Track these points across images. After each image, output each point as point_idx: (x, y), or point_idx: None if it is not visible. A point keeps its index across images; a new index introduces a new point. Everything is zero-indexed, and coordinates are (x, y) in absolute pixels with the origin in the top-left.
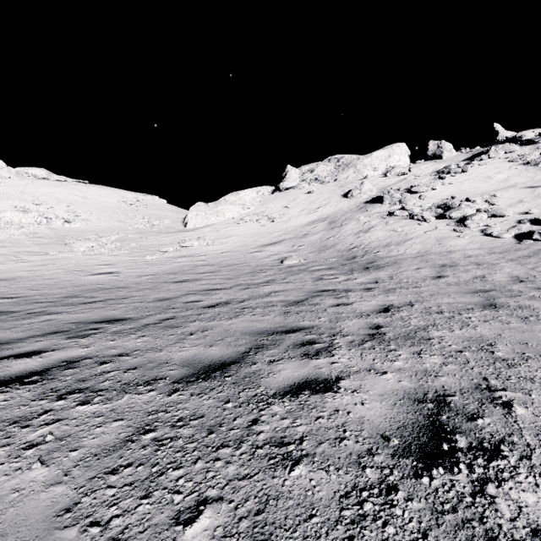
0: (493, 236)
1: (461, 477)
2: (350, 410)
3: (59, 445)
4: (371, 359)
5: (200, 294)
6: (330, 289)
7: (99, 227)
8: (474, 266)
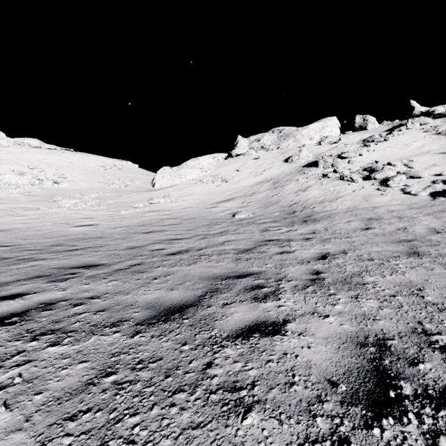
0: (411, 194)
1: (411, 428)
2: (297, 353)
3: (25, 388)
4: (314, 303)
5: (165, 243)
6: (275, 239)
7: (82, 187)
8: (397, 219)
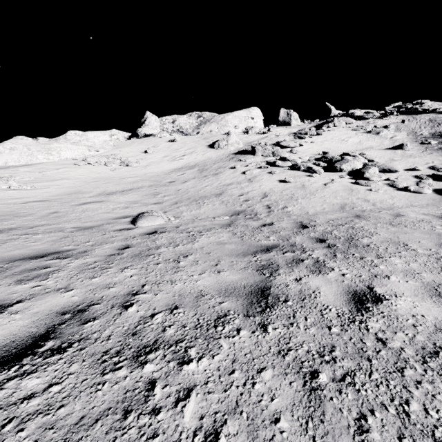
0: (411, 191)
1: None
2: None
3: None
4: None
5: None
6: None
7: None
8: None
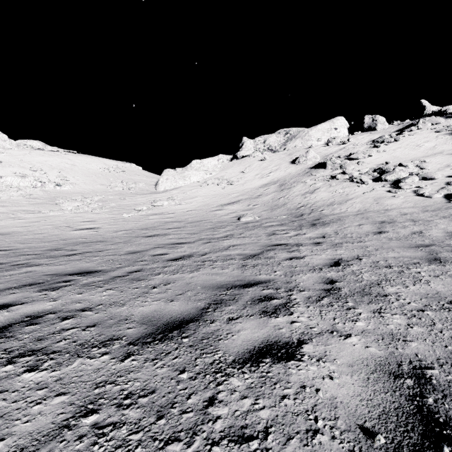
0: (425, 196)
1: None
2: (318, 386)
3: None
4: (331, 318)
5: (167, 248)
6: (283, 243)
7: (84, 190)
8: (411, 223)
